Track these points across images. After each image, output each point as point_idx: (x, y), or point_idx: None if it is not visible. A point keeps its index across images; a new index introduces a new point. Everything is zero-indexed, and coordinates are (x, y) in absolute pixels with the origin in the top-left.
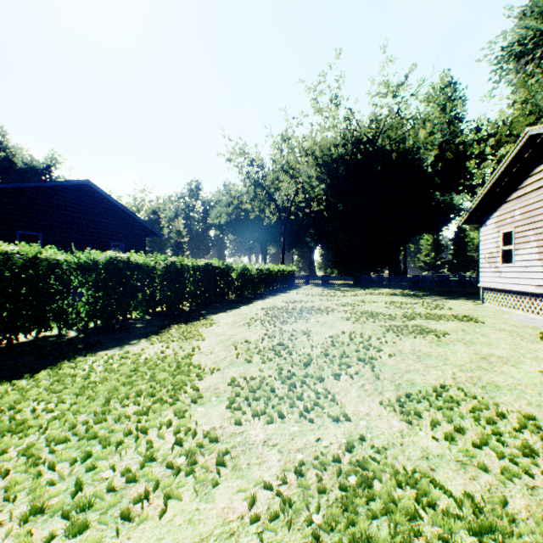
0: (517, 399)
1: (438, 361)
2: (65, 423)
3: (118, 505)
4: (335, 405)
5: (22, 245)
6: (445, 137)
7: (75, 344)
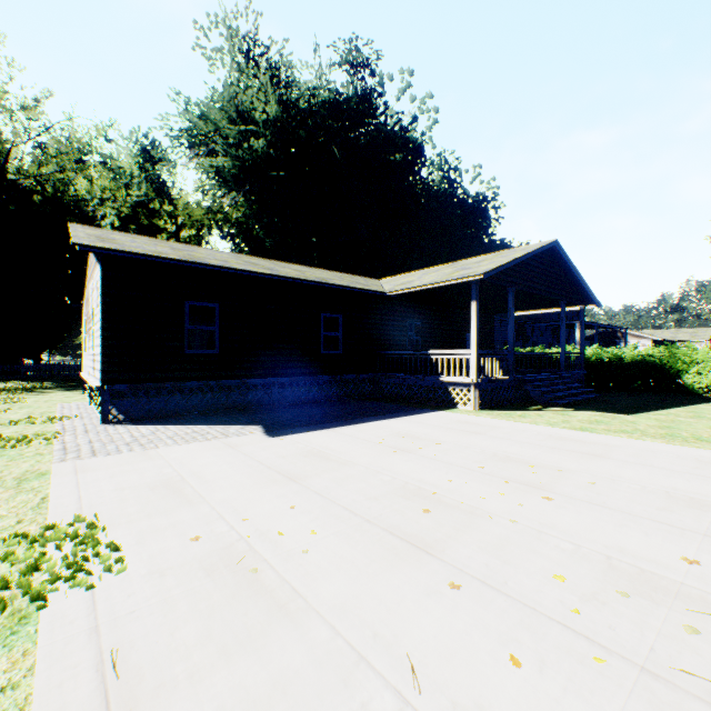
0: None
1: None
2: None
3: None
4: None
5: None
6: (142, 198)
7: None
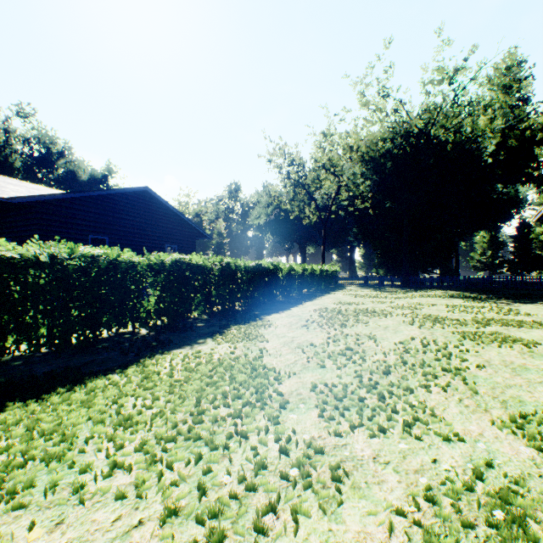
0: None
1: (541, 376)
2: (167, 421)
3: (245, 515)
4: (437, 421)
5: (105, 249)
6: (507, 123)
7: (148, 341)
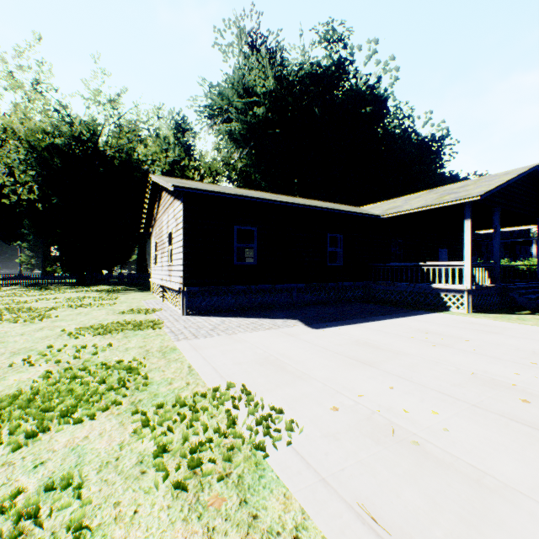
0: (0, 346)
1: None
2: None
3: None
4: None
5: None
6: (176, 158)
7: None
